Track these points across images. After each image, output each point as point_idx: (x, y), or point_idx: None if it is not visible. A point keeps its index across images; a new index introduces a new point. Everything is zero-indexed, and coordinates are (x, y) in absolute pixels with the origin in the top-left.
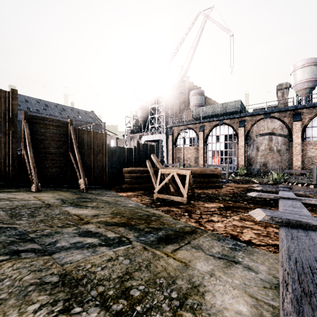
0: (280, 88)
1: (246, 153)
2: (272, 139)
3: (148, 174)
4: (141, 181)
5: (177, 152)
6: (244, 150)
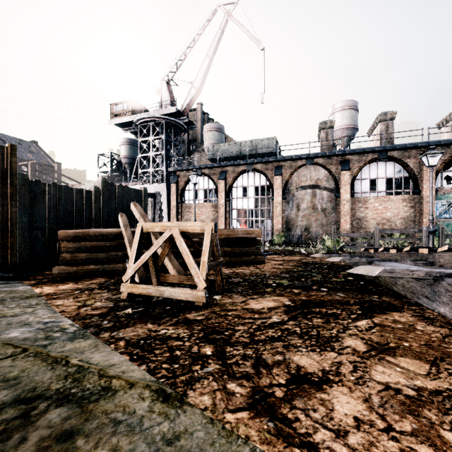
0: (324, 127)
1: (284, 213)
2: (316, 194)
3: (120, 240)
4: (103, 257)
5: (185, 211)
6: (281, 208)
